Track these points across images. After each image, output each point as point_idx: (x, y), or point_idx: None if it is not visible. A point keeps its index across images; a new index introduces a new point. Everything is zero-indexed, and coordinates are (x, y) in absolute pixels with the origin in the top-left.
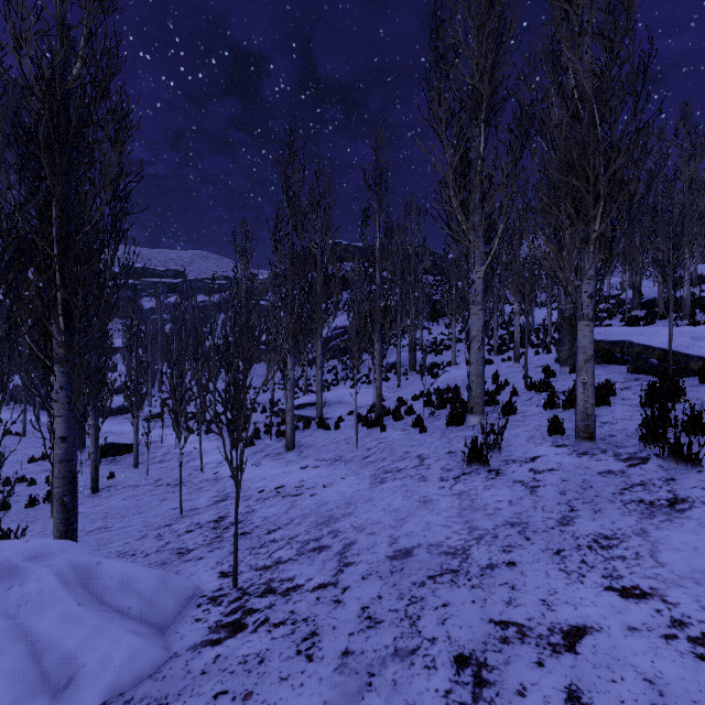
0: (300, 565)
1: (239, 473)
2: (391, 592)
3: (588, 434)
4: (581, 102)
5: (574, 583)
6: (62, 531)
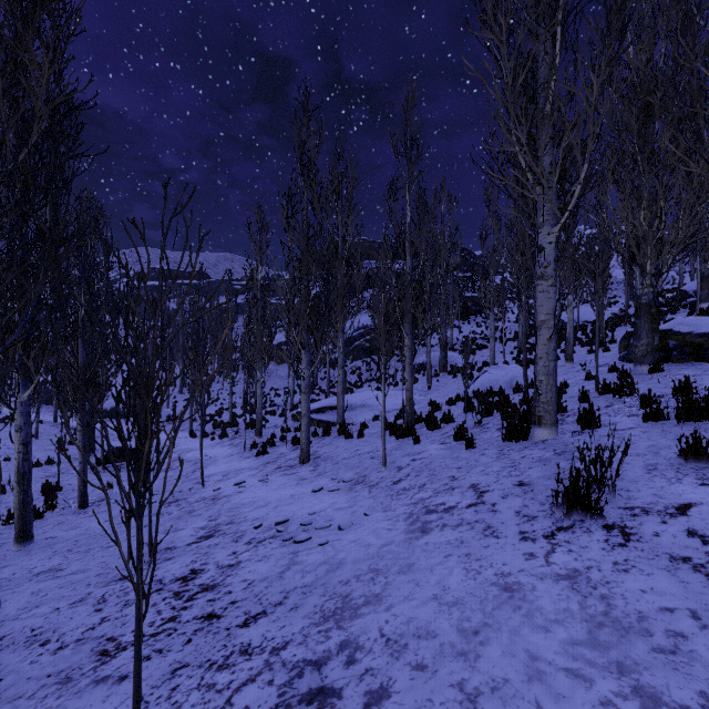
0: None
1: (242, 491)
2: None
3: None
4: None
5: None
6: None
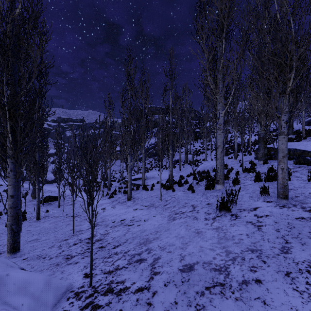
0: (128, 272)
1: (105, 211)
2: (183, 298)
3: (285, 196)
4: (280, 19)
5: (308, 302)
6: (11, 243)
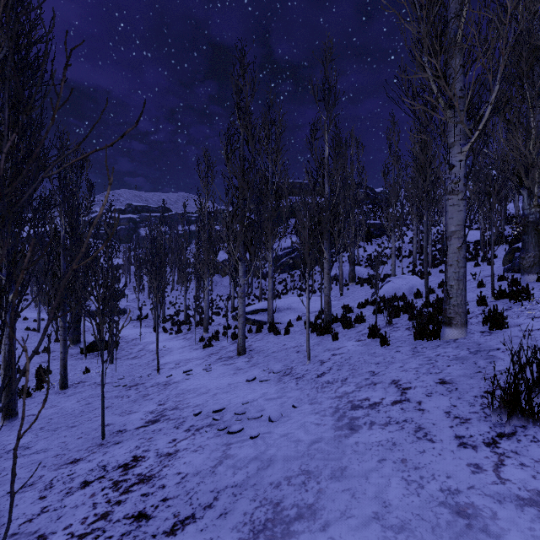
0: None
1: (188, 378)
2: None
3: None
4: None
5: None
6: None
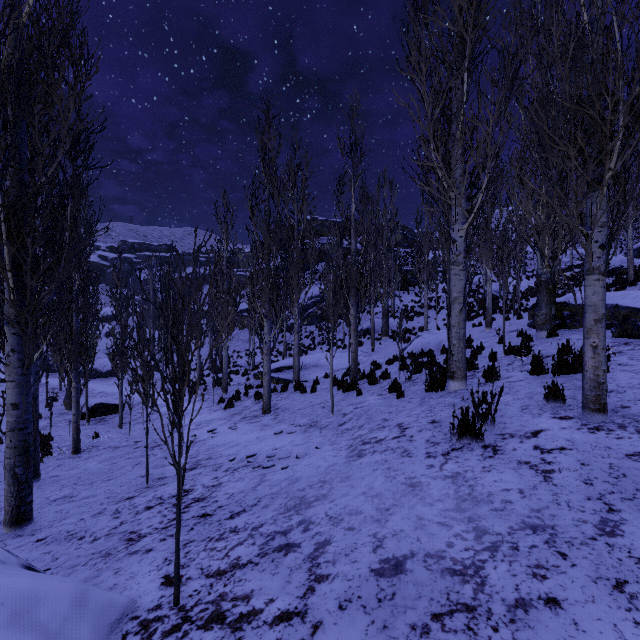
0: (260, 573)
1: (215, 436)
2: None
3: (600, 405)
4: (589, 25)
5: None
6: (13, 505)
